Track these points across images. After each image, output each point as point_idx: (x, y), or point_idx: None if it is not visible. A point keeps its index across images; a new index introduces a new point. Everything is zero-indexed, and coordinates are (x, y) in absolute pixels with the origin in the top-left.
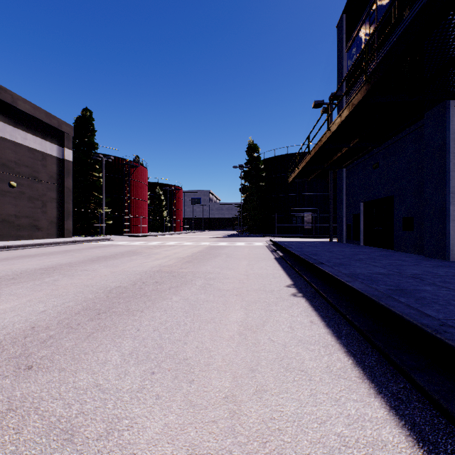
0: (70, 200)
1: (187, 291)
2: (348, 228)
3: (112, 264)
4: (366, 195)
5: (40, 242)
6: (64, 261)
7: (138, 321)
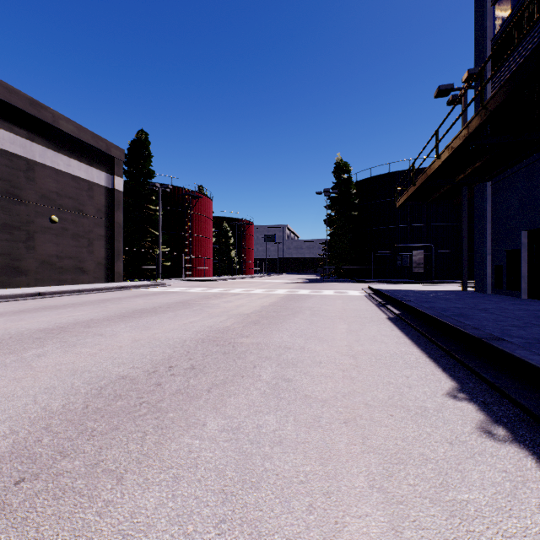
0: (120, 237)
1: (241, 398)
2: (495, 271)
3: (145, 323)
4: (535, 219)
5: (79, 288)
6: (86, 316)
7: (82, 539)
